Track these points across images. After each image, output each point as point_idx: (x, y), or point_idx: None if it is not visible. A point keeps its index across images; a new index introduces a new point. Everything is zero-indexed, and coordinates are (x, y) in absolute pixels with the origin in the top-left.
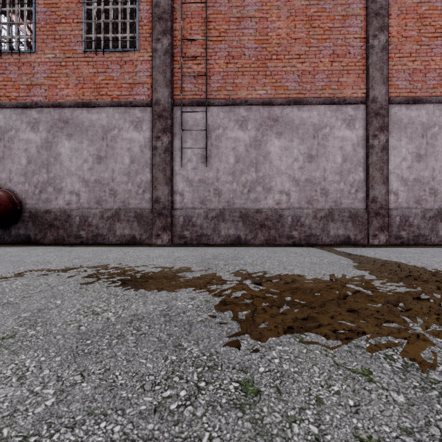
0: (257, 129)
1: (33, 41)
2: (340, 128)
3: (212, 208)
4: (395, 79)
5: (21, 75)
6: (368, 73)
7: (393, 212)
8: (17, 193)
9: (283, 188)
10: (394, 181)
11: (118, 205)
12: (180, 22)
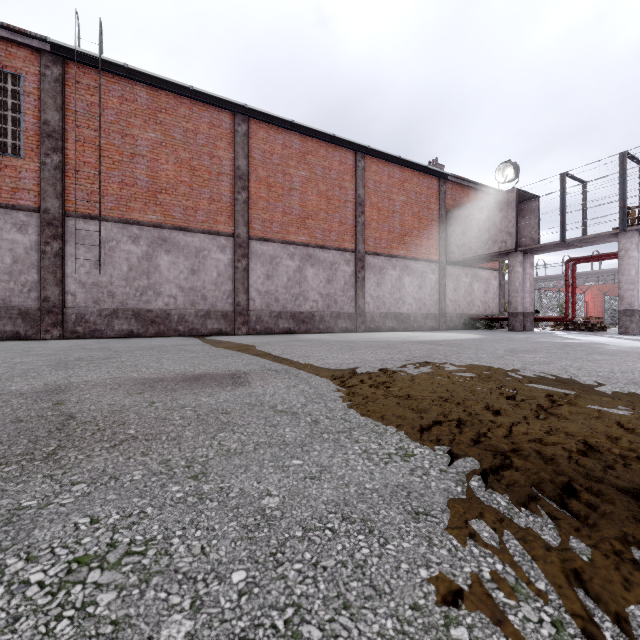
0: (149, 246)
1: None
2: (216, 252)
3: (106, 308)
4: (253, 224)
5: None
6: (235, 217)
7: (251, 312)
8: None
9: (171, 293)
10: (253, 292)
11: None
12: (72, 143)
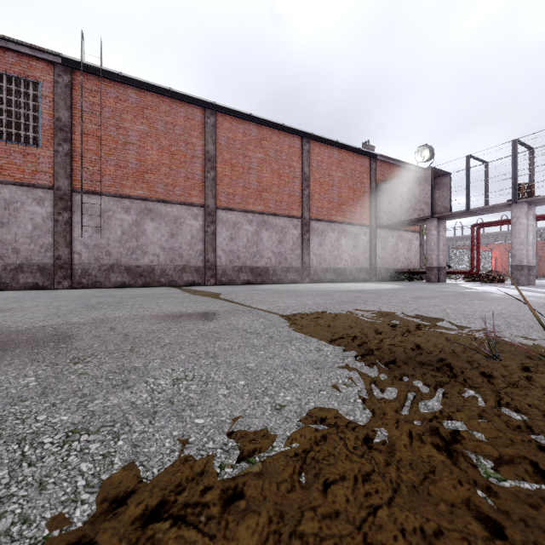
0: (138, 215)
1: None
2: (190, 220)
3: (104, 264)
4: (220, 196)
5: None
6: (205, 191)
7: (218, 267)
8: None
9: (155, 253)
10: (219, 251)
11: (21, 260)
12: (79, 135)
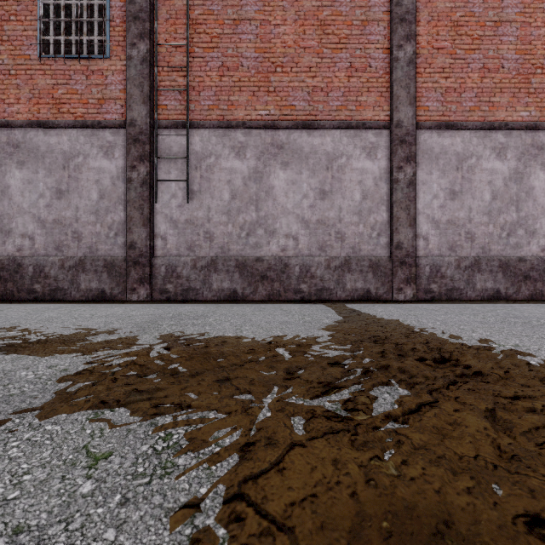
0: (258, 158)
1: None
2: (359, 158)
3: (202, 256)
4: (425, 100)
5: None
6: (392, 91)
7: (422, 260)
8: None
9: (290, 231)
10: (424, 223)
11: (83, 251)
12: (162, 23)
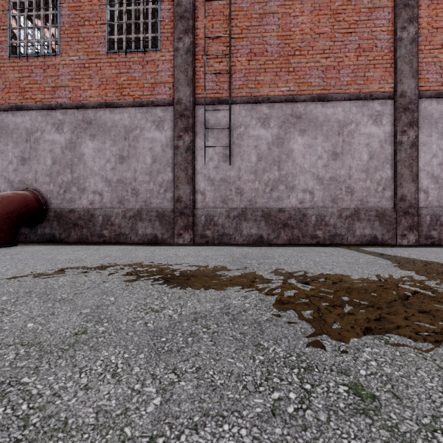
0: (280, 127)
1: (58, 44)
2: (366, 125)
3: (234, 208)
4: (425, 72)
5: (46, 78)
6: (396, 67)
7: (423, 211)
8: (43, 193)
9: (306, 187)
10: (424, 178)
11: (140, 204)
12: (202, 20)
